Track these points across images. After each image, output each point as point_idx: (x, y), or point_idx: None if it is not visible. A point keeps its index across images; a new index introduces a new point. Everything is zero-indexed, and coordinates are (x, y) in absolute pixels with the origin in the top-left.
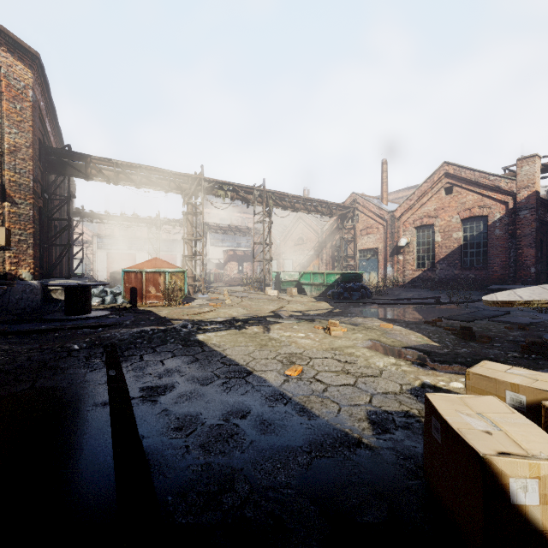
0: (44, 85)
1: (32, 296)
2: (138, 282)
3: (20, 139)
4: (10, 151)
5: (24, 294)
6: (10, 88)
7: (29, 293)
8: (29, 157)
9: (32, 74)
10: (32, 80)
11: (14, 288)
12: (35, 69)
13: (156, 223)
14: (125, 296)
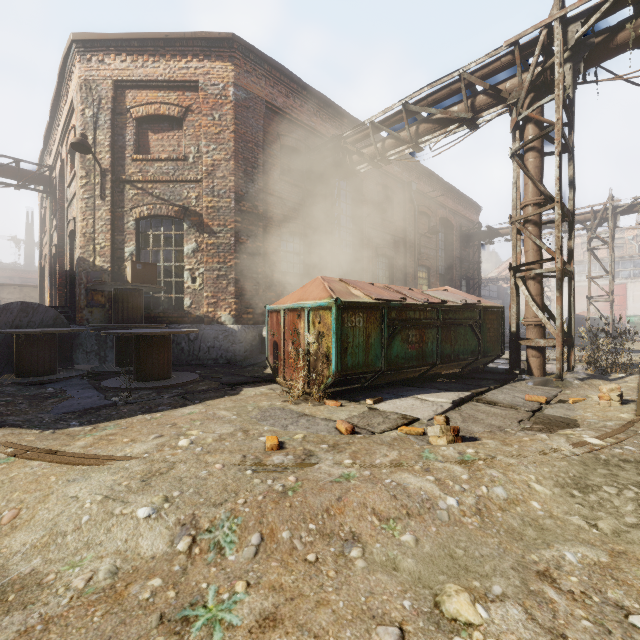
0: (277, 74)
1: (228, 345)
2: (279, 333)
3: (219, 154)
4: (208, 174)
5: (216, 341)
6: (208, 100)
7: (223, 340)
8: (231, 172)
9: (234, 65)
10: (233, 75)
11: (206, 334)
12: (240, 58)
13: (603, 215)
14: (269, 358)
